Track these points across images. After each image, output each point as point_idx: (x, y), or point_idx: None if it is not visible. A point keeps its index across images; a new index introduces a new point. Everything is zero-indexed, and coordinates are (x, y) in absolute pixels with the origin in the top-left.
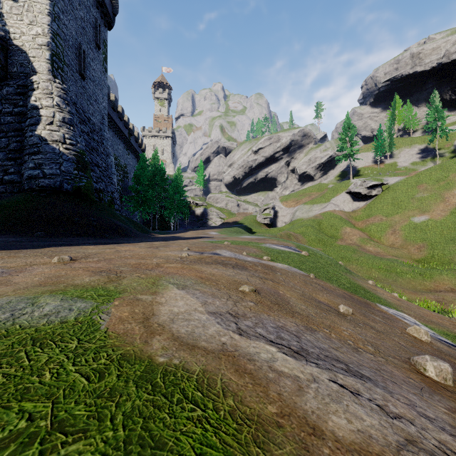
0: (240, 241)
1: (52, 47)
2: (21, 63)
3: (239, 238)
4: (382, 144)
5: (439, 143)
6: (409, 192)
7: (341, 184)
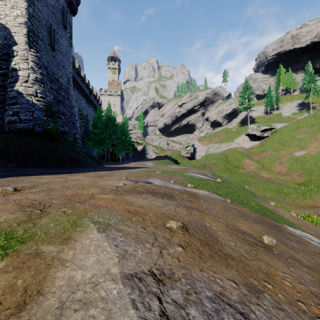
0: (169, 170)
1: (28, 25)
2: (5, 37)
3: (168, 168)
4: (271, 100)
5: (312, 99)
6: (291, 134)
7: (242, 129)
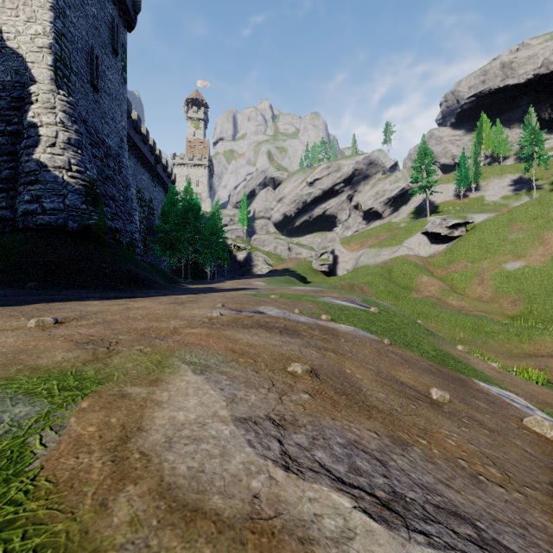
0: (291, 293)
1: (55, 50)
2: (17, 69)
3: (290, 290)
4: (466, 174)
5: (536, 173)
6: (500, 233)
7: (416, 223)
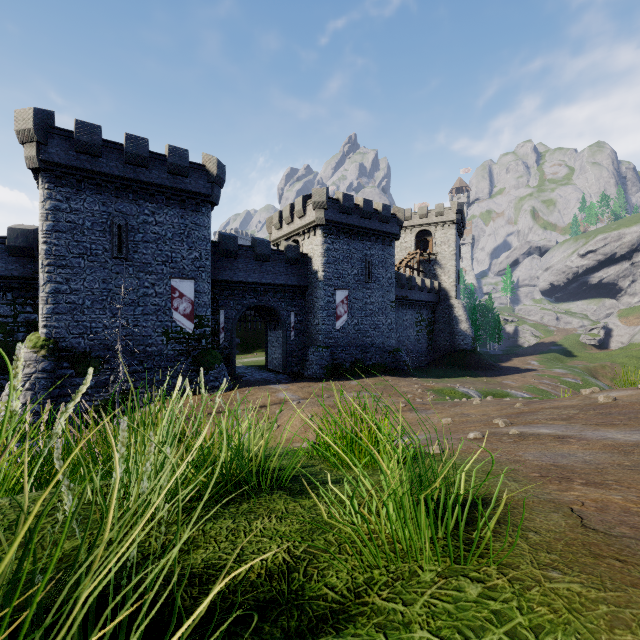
0: (552, 375)
1: (456, 285)
2: (445, 294)
3: (552, 372)
4: None
5: None
6: None
7: None
